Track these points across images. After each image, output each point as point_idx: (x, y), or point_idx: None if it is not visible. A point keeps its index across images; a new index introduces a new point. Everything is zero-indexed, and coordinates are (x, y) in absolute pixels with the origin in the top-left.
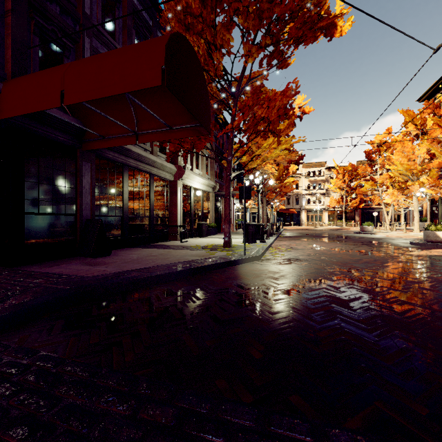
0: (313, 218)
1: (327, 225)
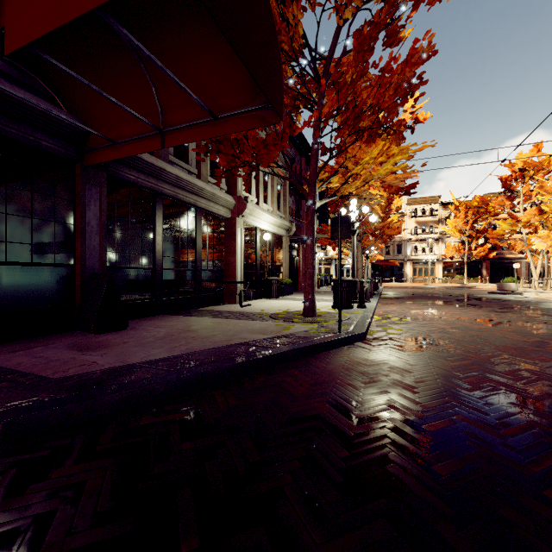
0: (421, 272)
1: (442, 281)
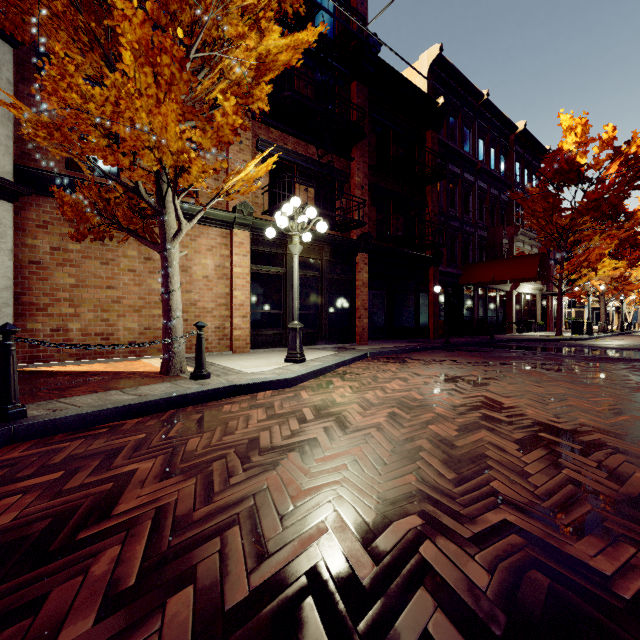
0: None
1: None
